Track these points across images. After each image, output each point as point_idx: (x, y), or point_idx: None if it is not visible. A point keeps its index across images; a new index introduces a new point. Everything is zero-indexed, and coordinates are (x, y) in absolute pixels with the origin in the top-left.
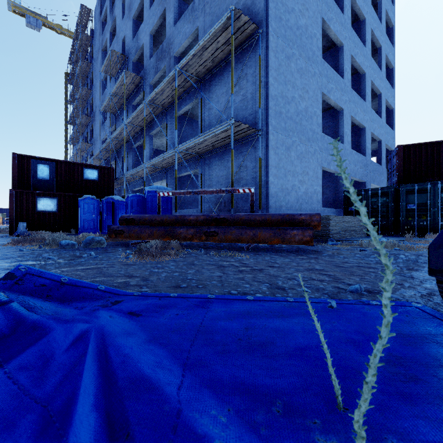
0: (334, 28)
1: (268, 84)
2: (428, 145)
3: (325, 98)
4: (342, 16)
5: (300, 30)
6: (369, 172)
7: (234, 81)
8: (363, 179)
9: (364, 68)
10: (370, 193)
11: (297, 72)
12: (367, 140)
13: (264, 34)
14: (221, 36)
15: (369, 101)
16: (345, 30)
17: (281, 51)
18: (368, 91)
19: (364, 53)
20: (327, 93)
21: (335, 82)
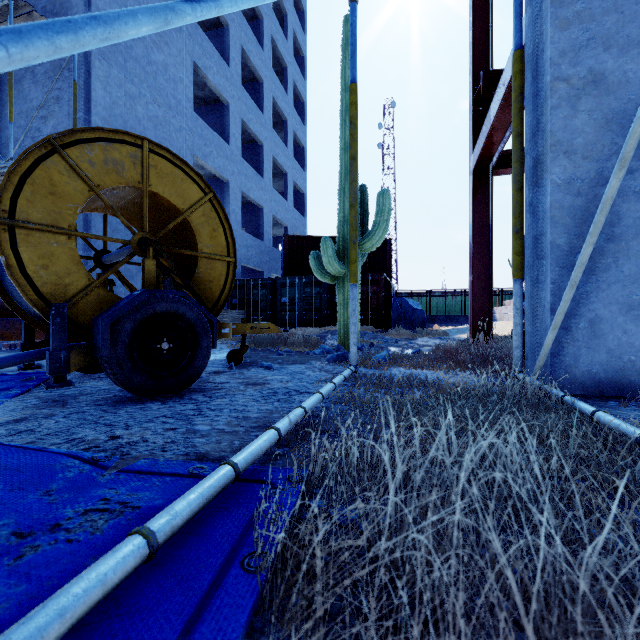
0: (215, 80)
1: (90, 125)
2: (308, 239)
3: (202, 163)
4: (227, 69)
5: (154, 66)
6: (270, 260)
7: (40, 100)
8: (260, 268)
9: (262, 139)
10: (252, 284)
11: (150, 120)
12: (266, 223)
13: (85, 54)
14: (2, 24)
15: (270, 179)
16: (233, 87)
17: (117, 85)
18: (268, 167)
19: (262, 122)
20: (202, 156)
21: (216, 146)
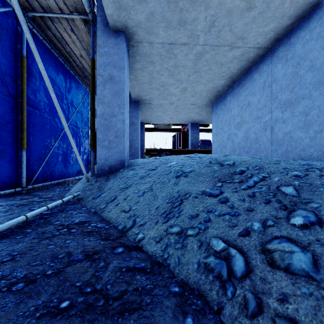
0: None
1: None
2: None
3: None
4: None
5: None
6: None
7: None
8: None
9: None
10: None
11: None
12: None
13: None
14: None
15: None
16: None
17: None
18: None
19: None
20: None
21: None
